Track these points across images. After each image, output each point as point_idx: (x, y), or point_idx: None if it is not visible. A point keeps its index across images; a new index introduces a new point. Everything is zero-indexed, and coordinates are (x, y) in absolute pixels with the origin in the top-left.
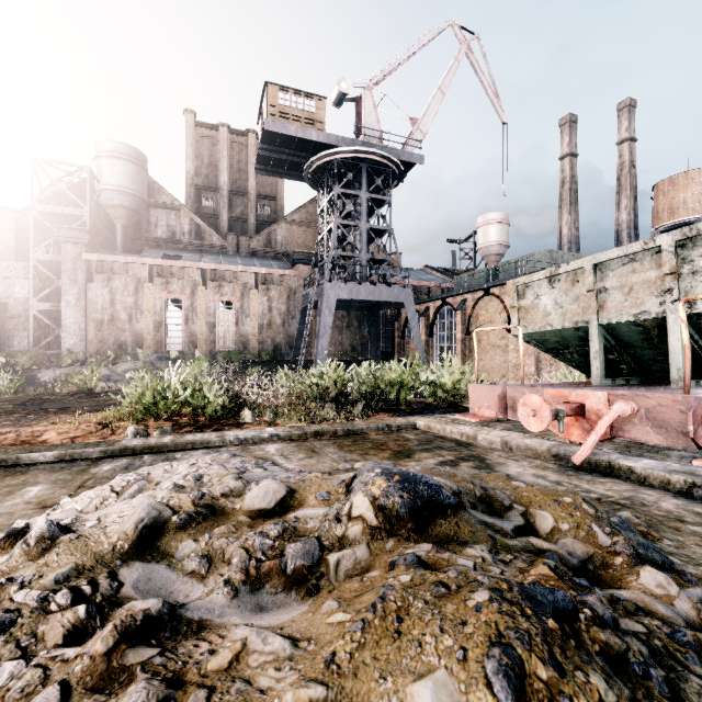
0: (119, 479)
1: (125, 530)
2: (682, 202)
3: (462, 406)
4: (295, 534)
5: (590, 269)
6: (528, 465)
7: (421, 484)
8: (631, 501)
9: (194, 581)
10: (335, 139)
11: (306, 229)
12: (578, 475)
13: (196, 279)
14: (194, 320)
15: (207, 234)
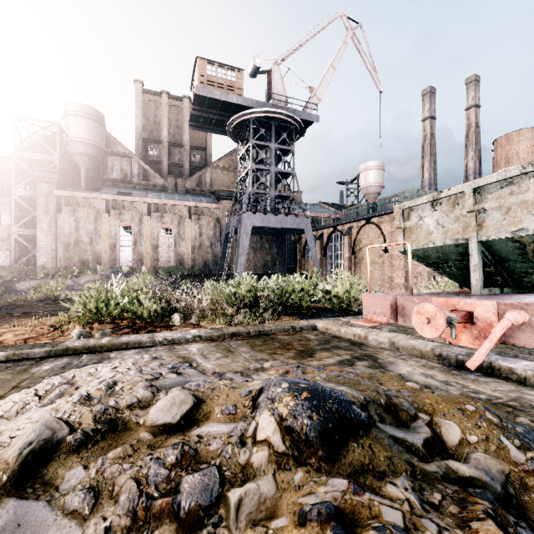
0: (45, 383)
1: (7, 457)
2: (515, 153)
3: (352, 310)
4: (195, 460)
5: (470, 192)
6: (415, 364)
7: (331, 401)
8: (520, 403)
9: (73, 526)
10: (250, 102)
11: (229, 173)
12: (462, 374)
13: (143, 210)
14: (141, 243)
15: (152, 176)
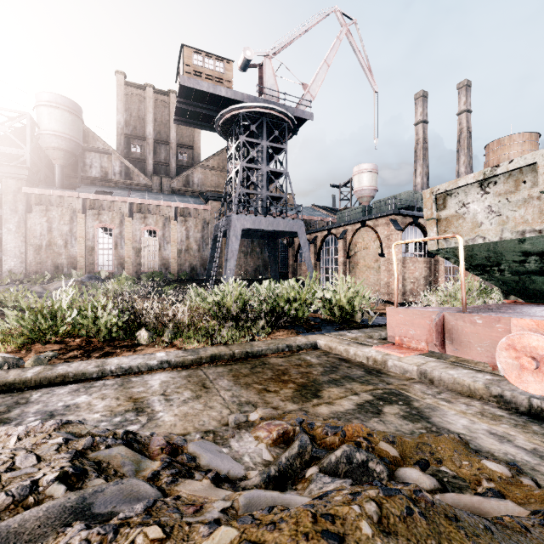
0: None
1: None
2: (507, 158)
3: (354, 321)
4: None
5: None
6: (469, 411)
7: None
8: None
9: None
10: (240, 96)
11: (218, 173)
12: None
13: (124, 211)
14: (122, 246)
15: (135, 174)
